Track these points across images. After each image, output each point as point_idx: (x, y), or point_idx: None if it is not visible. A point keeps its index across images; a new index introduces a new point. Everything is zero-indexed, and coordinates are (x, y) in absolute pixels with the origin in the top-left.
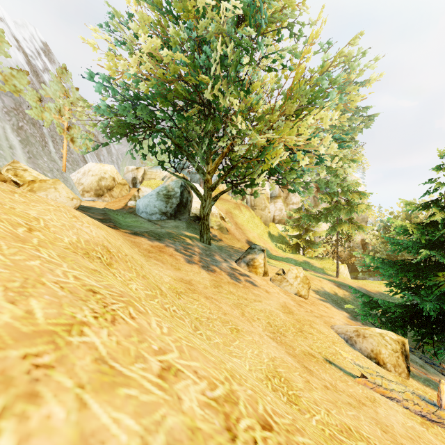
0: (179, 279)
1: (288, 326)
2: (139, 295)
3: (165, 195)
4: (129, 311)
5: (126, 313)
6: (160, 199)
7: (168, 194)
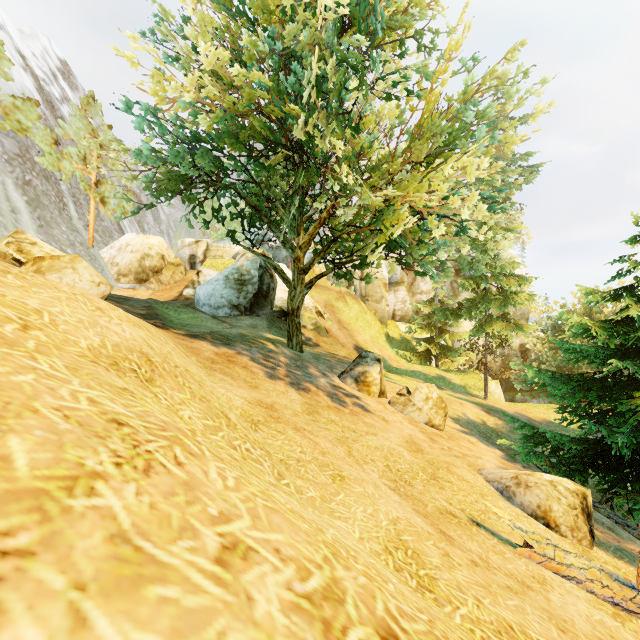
0: (257, 401)
1: (415, 471)
2: (194, 426)
3: (236, 280)
4: (175, 454)
5: (169, 457)
6: (230, 286)
7: (241, 278)
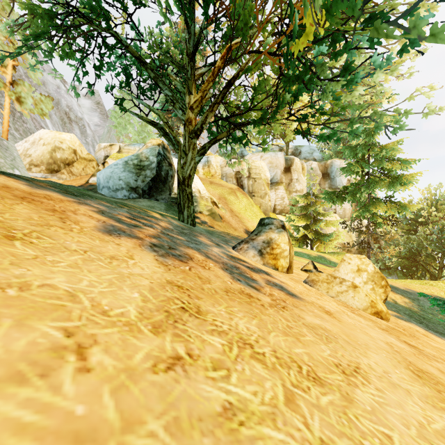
0: None
1: None
2: None
3: (135, 166)
4: None
5: None
6: (129, 170)
7: (140, 164)
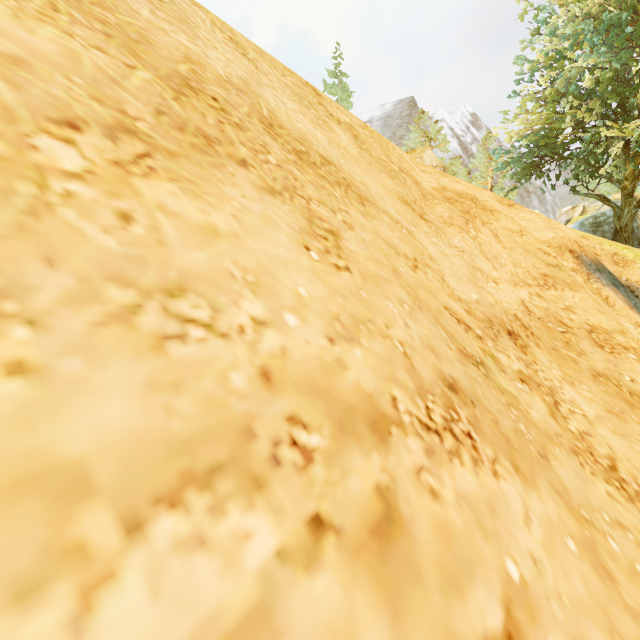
0: None
1: None
2: None
3: (593, 225)
4: None
5: None
6: (585, 231)
7: (598, 222)
